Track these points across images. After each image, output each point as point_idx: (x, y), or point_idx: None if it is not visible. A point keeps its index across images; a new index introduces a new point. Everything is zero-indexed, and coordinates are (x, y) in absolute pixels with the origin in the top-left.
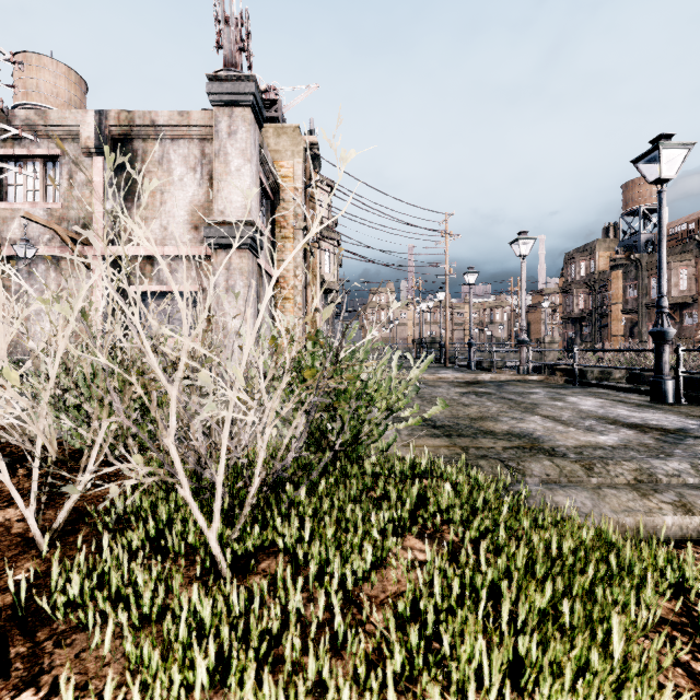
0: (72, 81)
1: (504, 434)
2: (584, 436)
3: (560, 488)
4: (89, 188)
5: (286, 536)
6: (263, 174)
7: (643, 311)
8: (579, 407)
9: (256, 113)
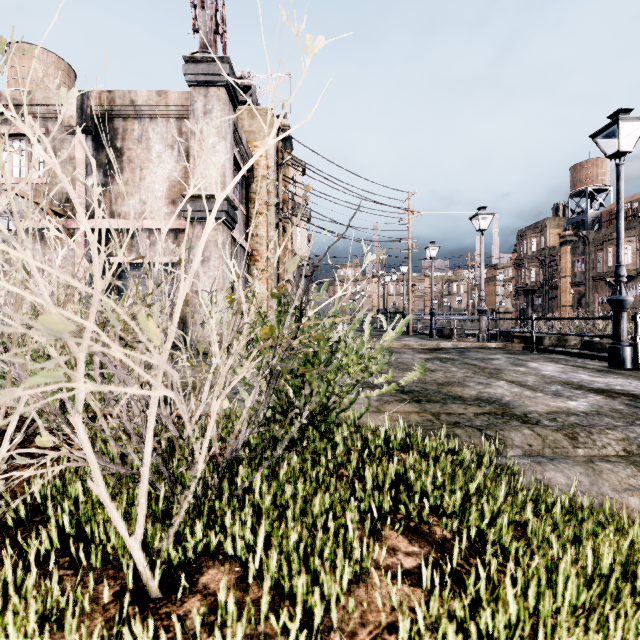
0: (62, 69)
1: (473, 400)
2: (554, 402)
3: (549, 461)
4: (72, 165)
5: (235, 540)
6: (237, 152)
7: (590, 283)
8: (541, 372)
9: (230, 93)
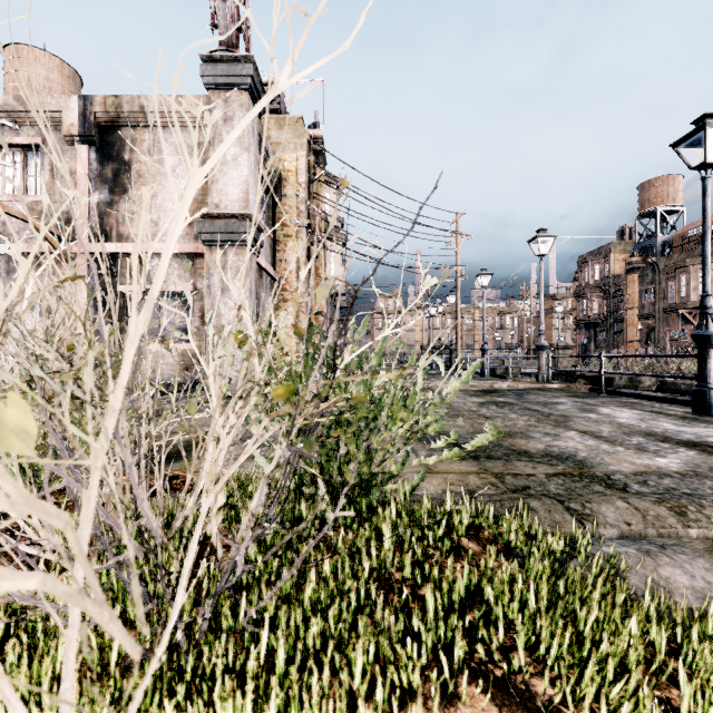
0: (66, 75)
1: (542, 456)
2: (639, 459)
3: (660, 551)
4: (73, 180)
5: None
6: (263, 167)
7: (660, 316)
8: (616, 420)
9: (254, 98)
